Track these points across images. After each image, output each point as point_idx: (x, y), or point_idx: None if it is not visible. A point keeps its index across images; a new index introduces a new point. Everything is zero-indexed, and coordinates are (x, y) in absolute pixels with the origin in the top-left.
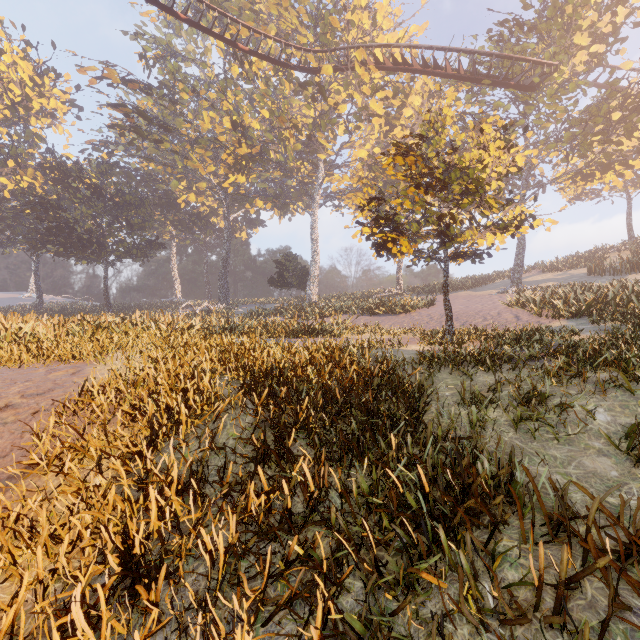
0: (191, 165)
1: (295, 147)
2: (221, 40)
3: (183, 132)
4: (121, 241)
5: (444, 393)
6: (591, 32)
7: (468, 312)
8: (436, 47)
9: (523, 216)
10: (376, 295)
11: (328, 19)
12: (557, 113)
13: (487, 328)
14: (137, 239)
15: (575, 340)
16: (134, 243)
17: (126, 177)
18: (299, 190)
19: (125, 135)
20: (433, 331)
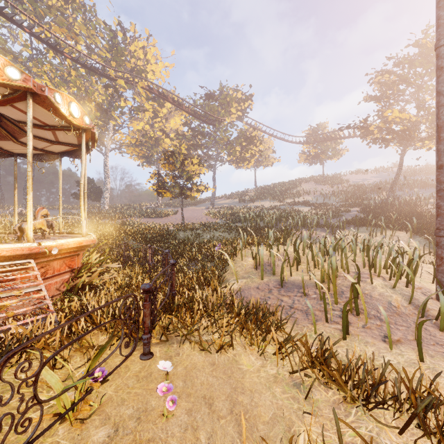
0: None
1: (95, 114)
2: (52, 48)
3: None
4: None
5: (181, 236)
6: (237, 108)
7: (191, 217)
8: (179, 97)
9: (203, 189)
10: (146, 206)
11: (120, 51)
12: (225, 139)
13: (197, 223)
14: None
15: (215, 225)
16: None
17: None
18: None
19: None
20: (178, 224)
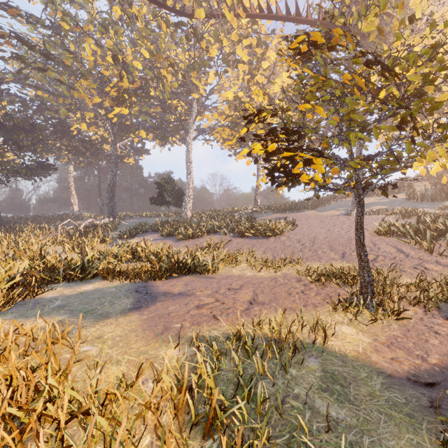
0: (78, 95)
1: (172, 85)
2: None
3: (66, 62)
4: (7, 161)
5: None
6: None
7: (338, 239)
8: None
9: None
10: (239, 212)
11: None
12: None
13: (378, 266)
14: (29, 160)
15: None
16: (23, 163)
17: (22, 105)
18: (177, 125)
19: (5, 59)
20: (325, 273)
